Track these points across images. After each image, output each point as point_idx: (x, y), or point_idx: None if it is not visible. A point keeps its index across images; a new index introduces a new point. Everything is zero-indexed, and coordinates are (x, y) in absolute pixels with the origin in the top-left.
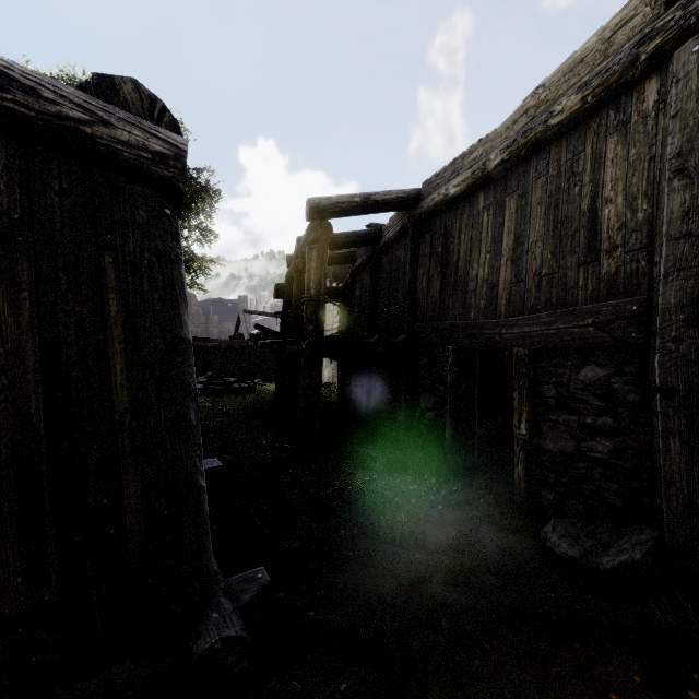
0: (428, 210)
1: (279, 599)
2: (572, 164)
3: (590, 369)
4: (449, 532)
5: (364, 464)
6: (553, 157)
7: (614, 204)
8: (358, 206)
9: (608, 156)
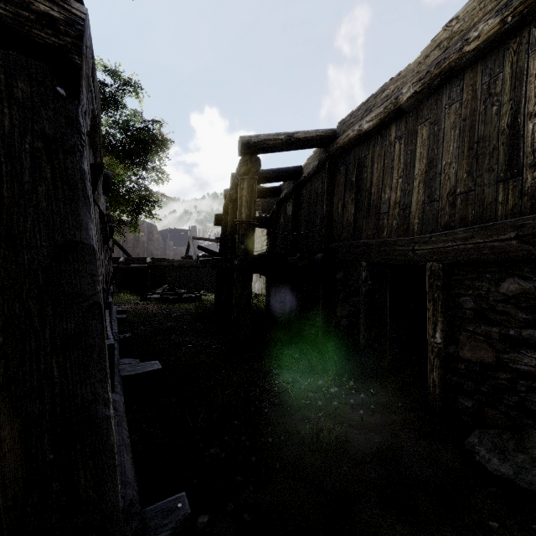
0: (343, 145)
1: (202, 523)
2: (489, 86)
3: (513, 282)
4: (372, 438)
5: (288, 365)
6: (467, 83)
7: None
8: (283, 143)
9: (531, 72)
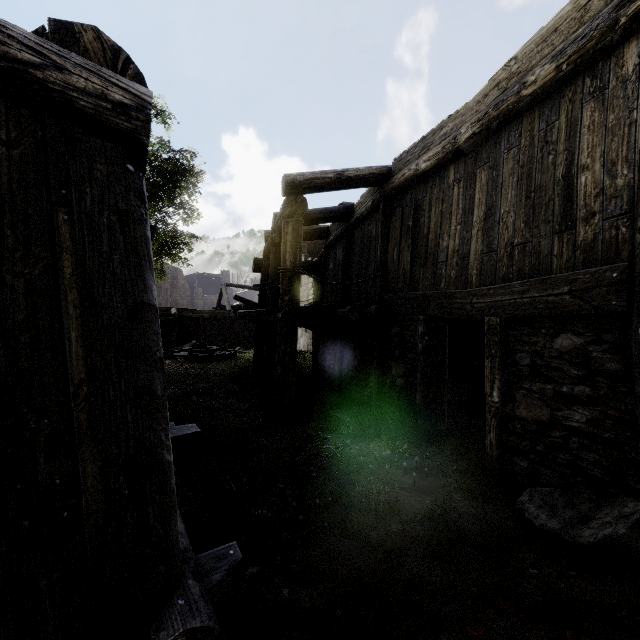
0: (399, 185)
1: (252, 574)
2: (546, 133)
3: (566, 338)
4: (423, 500)
5: (337, 429)
6: (525, 128)
7: (591, 171)
8: (332, 182)
9: (585, 123)
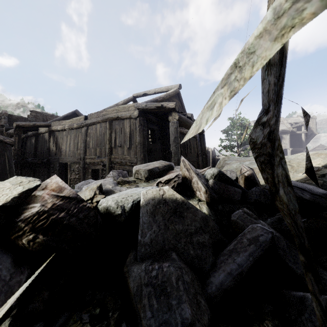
0: (53, 130)
1: None
2: (76, 134)
3: (77, 165)
4: None
5: None
6: (74, 132)
7: (79, 143)
8: (32, 126)
9: (79, 136)
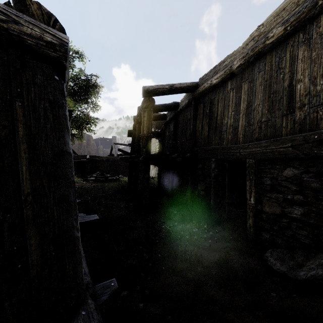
0: (202, 91)
1: (123, 295)
2: (279, 63)
3: (289, 170)
4: (215, 255)
5: (170, 217)
6: (268, 61)
7: (303, 82)
8: (167, 90)
9: (299, 57)
